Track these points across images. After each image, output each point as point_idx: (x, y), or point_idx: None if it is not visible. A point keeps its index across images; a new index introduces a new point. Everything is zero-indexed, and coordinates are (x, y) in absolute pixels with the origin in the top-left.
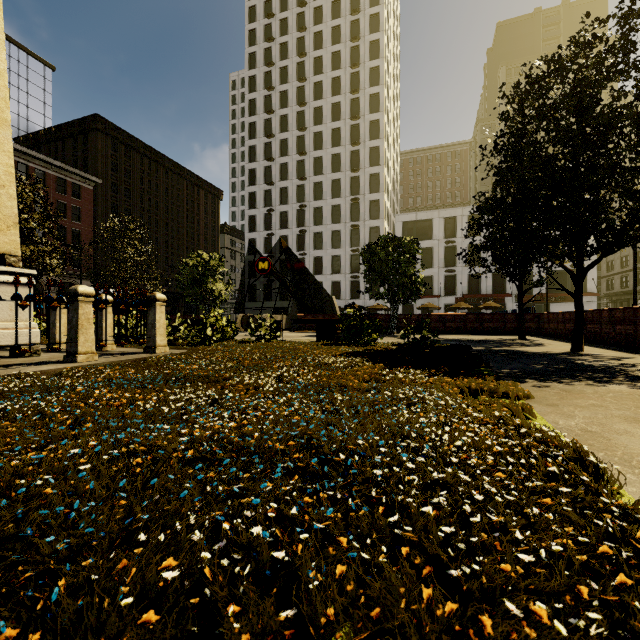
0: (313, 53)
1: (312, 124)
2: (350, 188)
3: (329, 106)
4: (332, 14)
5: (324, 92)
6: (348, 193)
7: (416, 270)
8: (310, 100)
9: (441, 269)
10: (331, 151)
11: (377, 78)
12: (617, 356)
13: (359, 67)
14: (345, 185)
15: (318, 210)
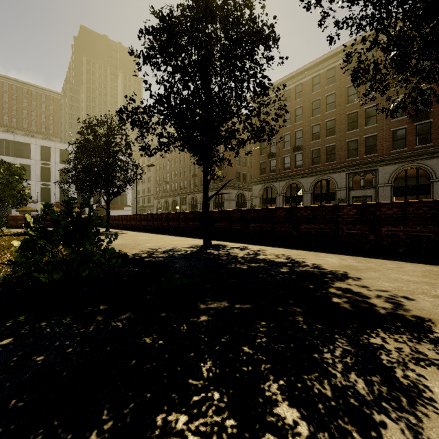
0: None
1: None
2: None
3: None
4: None
5: None
6: None
7: None
8: None
9: (38, 182)
10: None
11: None
12: (118, 231)
13: None
14: None
15: None
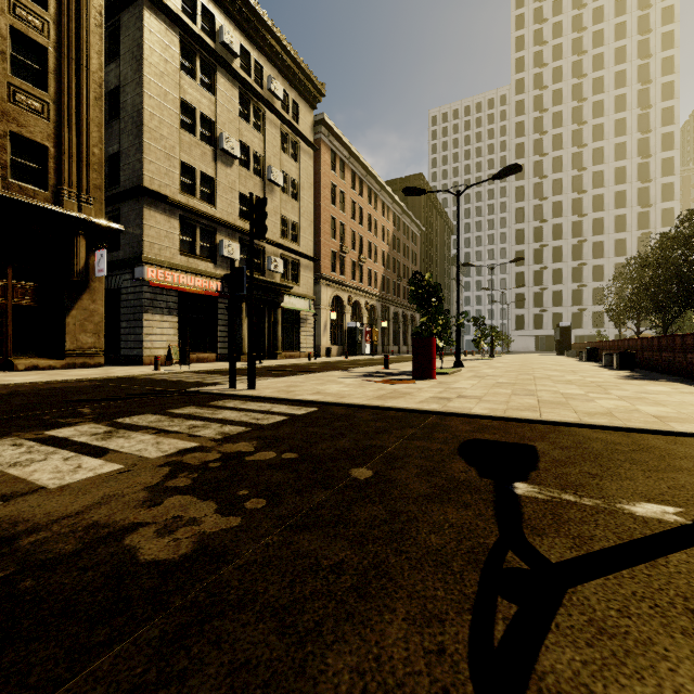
0: (592, 98)
1: (591, 164)
2: (636, 223)
3: (612, 146)
4: (614, 60)
5: (605, 134)
6: (635, 228)
7: None
8: (588, 142)
9: None
10: (614, 189)
11: (669, 118)
12: None
13: (648, 108)
14: (631, 220)
15: (597, 244)
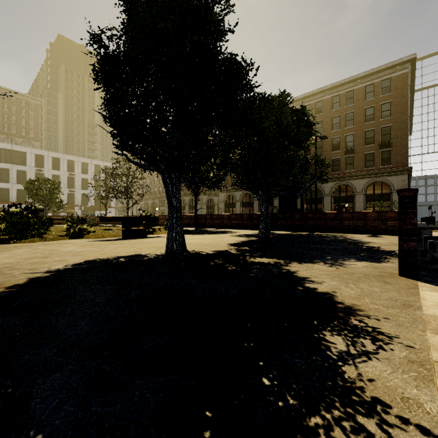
0: None
1: None
2: None
3: None
4: None
5: None
6: None
7: (12, 184)
8: None
9: None
10: None
11: None
12: None
13: None
14: None
15: None
